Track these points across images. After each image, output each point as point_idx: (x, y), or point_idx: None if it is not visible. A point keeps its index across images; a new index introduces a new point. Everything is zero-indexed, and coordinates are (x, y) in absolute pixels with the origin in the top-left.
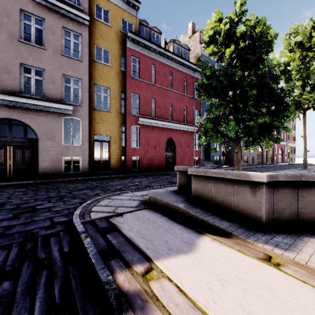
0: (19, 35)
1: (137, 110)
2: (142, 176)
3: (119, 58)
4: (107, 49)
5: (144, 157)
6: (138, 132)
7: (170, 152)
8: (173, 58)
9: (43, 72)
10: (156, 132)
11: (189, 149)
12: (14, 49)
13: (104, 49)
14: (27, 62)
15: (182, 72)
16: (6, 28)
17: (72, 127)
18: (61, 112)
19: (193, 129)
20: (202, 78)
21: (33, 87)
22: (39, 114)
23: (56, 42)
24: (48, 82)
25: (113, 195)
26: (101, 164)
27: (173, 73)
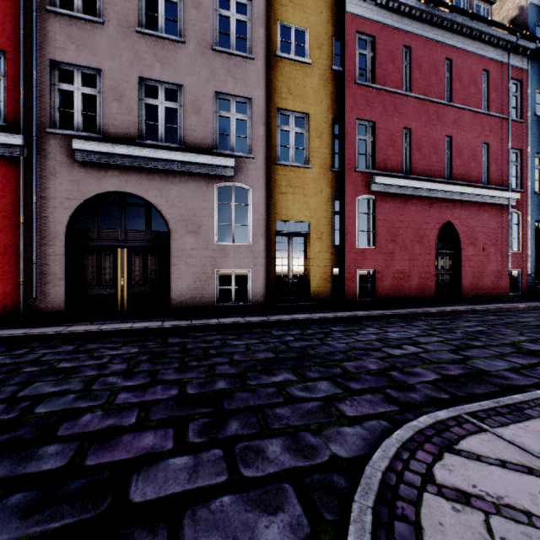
0: (137, 20)
1: (367, 159)
2: (395, 320)
3: (328, 43)
4: (302, 26)
5: (385, 271)
6: (369, 212)
7: (444, 257)
8: (457, 22)
9: (179, 91)
10: (412, 209)
11: (494, 251)
12: (128, 50)
13: (295, 29)
14: (150, 74)
15: (477, 56)
16: (115, 9)
17: (233, 206)
18: (213, 174)
19: (506, 198)
20: (530, 66)
21: (161, 125)
22: (171, 181)
23: (203, 23)
24: (188, 112)
25: (427, 445)
26: (289, 286)
27: (455, 61)
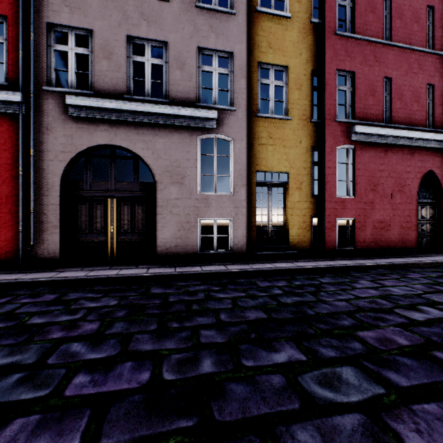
0: None
1: (347, 110)
2: (385, 272)
3: None
4: None
5: (365, 220)
6: (348, 162)
7: (424, 207)
8: None
9: (164, 48)
10: (393, 158)
11: None
12: (116, 10)
13: None
14: (137, 33)
15: None
16: None
17: (215, 157)
18: (196, 127)
19: None
20: None
21: (147, 81)
22: (157, 134)
23: None
24: (172, 68)
25: None
26: (268, 235)
27: (438, 8)
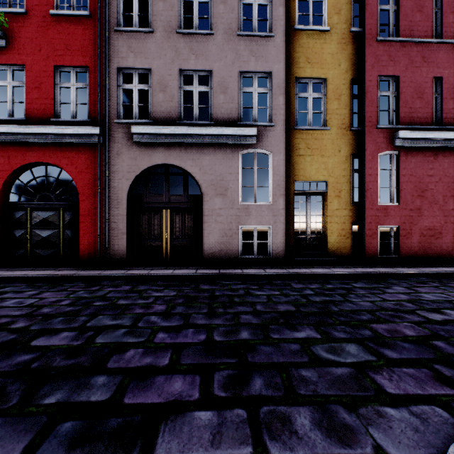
0: (177, 23)
1: (390, 115)
2: (426, 280)
3: (346, 7)
4: None
5: (410, 227)
6: (392, 168)
7: None
8: None
9: (209, 76)
10: (444, 162)
11: None
12: (170, 49)
13: (313, 0)
14: (187, 66)
15: None
16: (161, 19)
17: (255, 170)
18: (237, 144)
19: None
20: None
21: (195, 106)
22: (203, 152)
23: (229, 14)
24: (217, 93)
25: None
26: (306, 242)
27: None
